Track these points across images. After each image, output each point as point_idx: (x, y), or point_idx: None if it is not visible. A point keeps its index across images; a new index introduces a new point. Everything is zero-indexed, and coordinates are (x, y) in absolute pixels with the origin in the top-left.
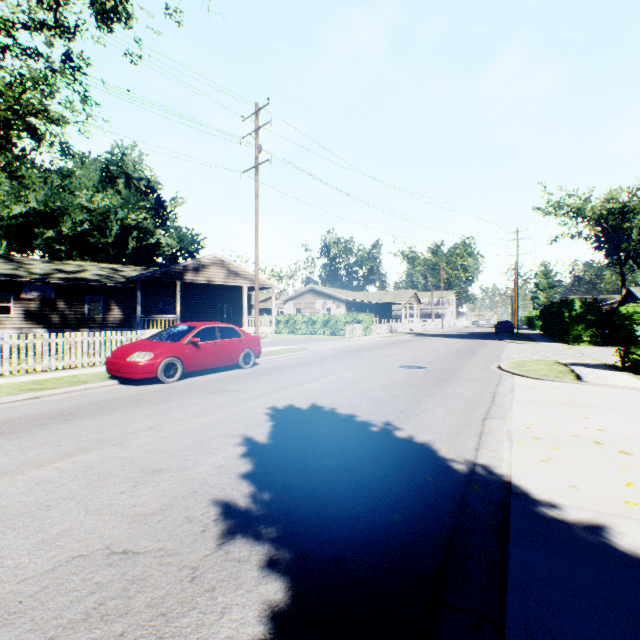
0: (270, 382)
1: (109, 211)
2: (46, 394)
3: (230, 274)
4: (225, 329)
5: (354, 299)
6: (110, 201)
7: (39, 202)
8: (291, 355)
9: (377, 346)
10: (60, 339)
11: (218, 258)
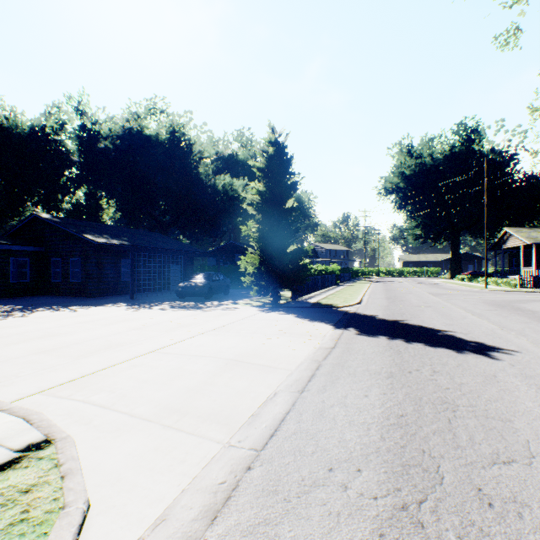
0: None
1: None
2: None
3: None
4: None
5: None
6: None
7: None
8: None
9: None
10: None
11: None
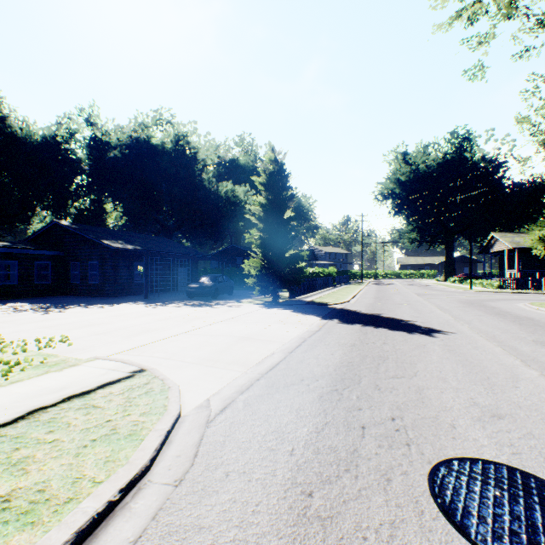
0: None
1: None
2: None
3: None
4: None
5: None
6: None
7: None
8: None
9: None
10: None
11: None
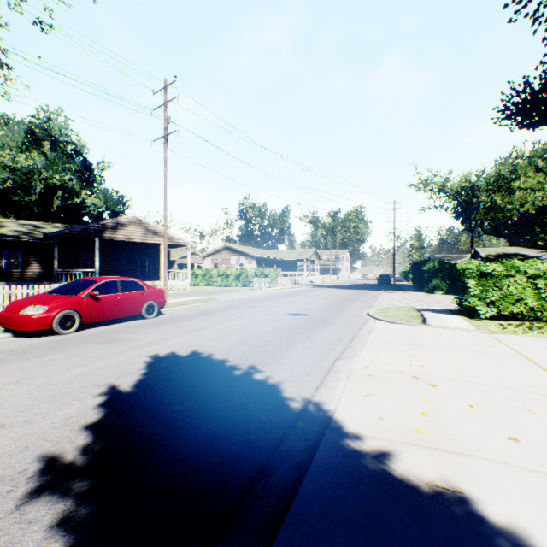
0: (165, 331)
1: (33, 171)
2: None
3: (148, 232)
4: (128, 283)
5: (264, 256)
6: (34, 162)
7: None
8: (198, 305)
9: (277, 296)
10: None
11: (136, 218)
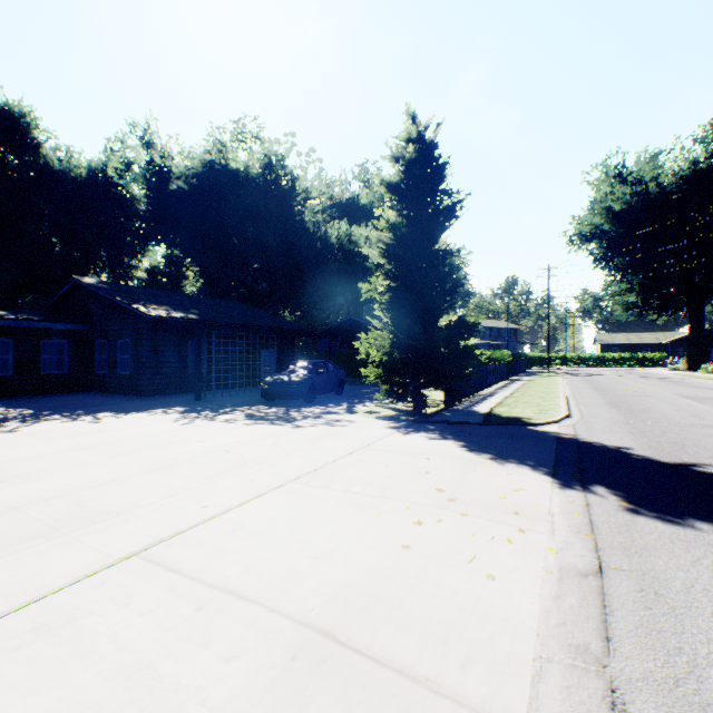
0: None
1: None
2: None
3: None
4: None
5: None
6: None
7: None
8: None
9: None
10: None
11: None
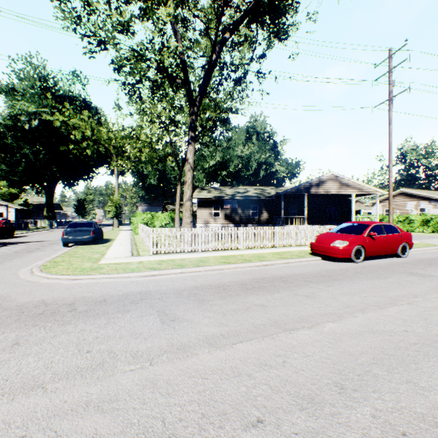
0: None
1: (250, 156)
2: (291, 261)
3: (341, 186)
4: (386, 226)
5: None
6: (250, 150)
7: (220, 157)
8: (425, 249)
9: None
10: (269, 230)
11: (332, 175)
